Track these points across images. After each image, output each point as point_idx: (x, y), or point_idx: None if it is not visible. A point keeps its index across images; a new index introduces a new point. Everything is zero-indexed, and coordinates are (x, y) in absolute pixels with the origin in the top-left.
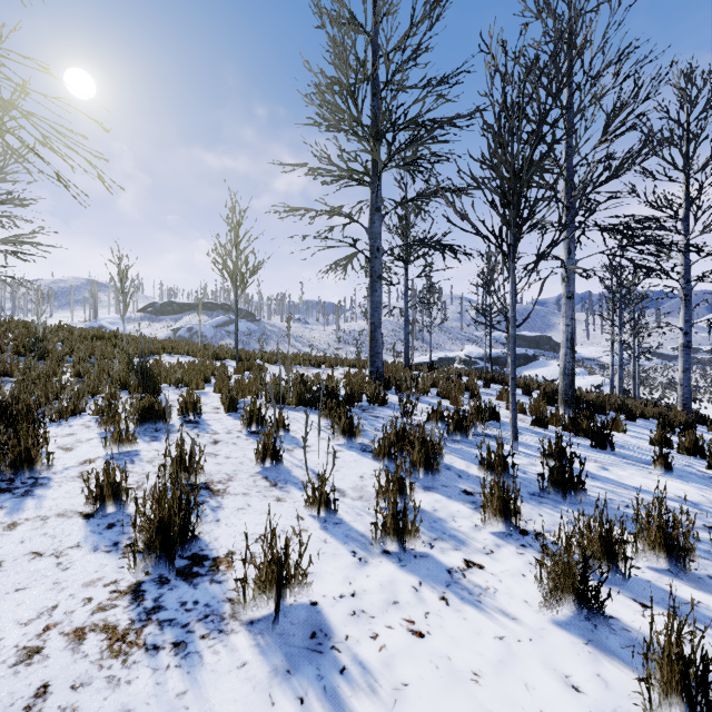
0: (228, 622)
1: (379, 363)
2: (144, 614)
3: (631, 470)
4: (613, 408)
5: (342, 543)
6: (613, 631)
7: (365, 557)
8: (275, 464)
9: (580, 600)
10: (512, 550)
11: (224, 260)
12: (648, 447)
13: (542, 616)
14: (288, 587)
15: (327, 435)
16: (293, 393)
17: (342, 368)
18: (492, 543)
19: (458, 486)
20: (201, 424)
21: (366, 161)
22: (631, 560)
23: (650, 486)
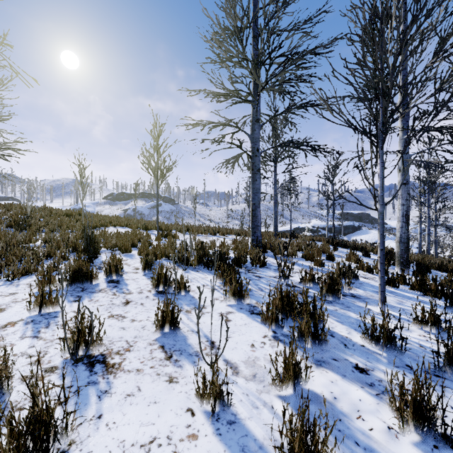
0: None
1: (259, 233)
2: None
3: None
4: (434, 267)
5: None
6: None
7: None
8: (173, 330)
9: None
10: None
11: (148, 161)
12: None
13: None
14: None
15: (220, 295)
16: (194, 256)
17: (230, 236)
18: None
19: (348, 360)
20: (121, 283)
21: (249, 82)
22: None
23: None
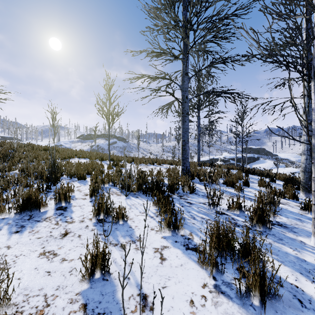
0: None
1: (187, 164)
2: None
3: None
4: None
5: None
6: None
7: None
8: (102, 276)
9: None
10: None
11: (102, 108)
12: None
13: None
14: None
15: (156, 224)
16: (135, 184)
17: (165, 165)
18: None
19: None
20: (67, 211)
21: (180, 41)
22: None
23: None
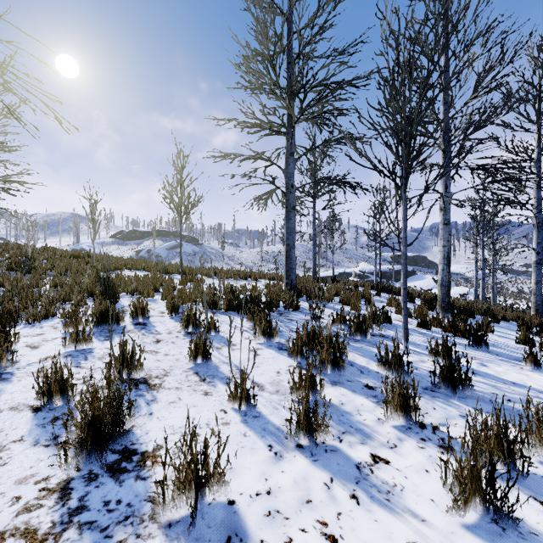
0: (147, 525)
1: (293, 276)
2: (66, 516)
3: (505, 366)
4: (480, 313)
5: (259, 437)
6: (521, 535)
7: (280, 452)
8: (205, 361)
9: (485, 501)
10: (413, 444)
11: (171, 196)
12: (514, 346)
13: (450, 518)
14: (207, 486)
15: (250, 335)
16: (223, 300)
17: (264, 281)
18: (394, 437)
19: (361, 381)
20: (148, 326)
21: (283, 115)
22: (529, 459)
23: (525, 381)
